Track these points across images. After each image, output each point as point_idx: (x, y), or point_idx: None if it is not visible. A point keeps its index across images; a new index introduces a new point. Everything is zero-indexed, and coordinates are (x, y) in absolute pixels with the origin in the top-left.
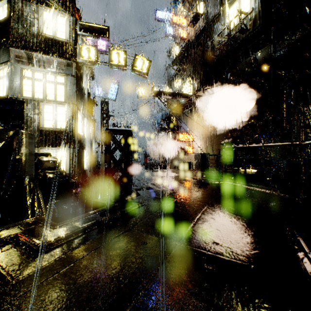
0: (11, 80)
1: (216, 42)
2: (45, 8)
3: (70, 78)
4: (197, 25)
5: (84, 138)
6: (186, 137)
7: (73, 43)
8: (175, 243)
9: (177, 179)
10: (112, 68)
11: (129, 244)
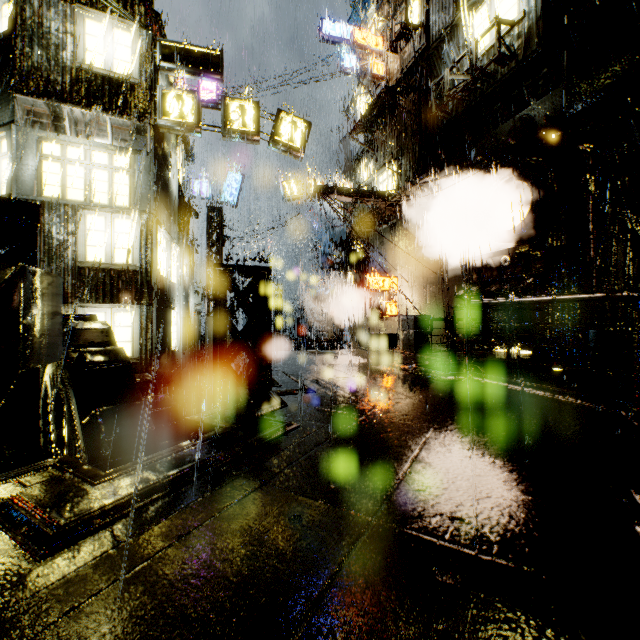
0: (17, 163)
1: (447, 84)
2: (90, 11)
3: (142, 159)
4: (406, 50)
5: (171, 285)
6: (385, 283)
7: (148, 84)
8: (366, 518)
9: (366, 371)
10: (230, 139)
11: (262, 522)
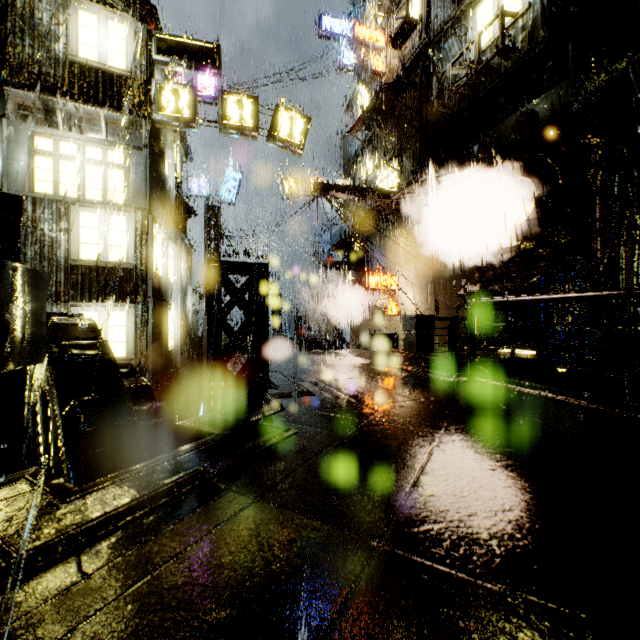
0: (8, 158)
1: (449, 78)
2: (83, 2)
3: (137, 154)
4: (407, 46)
5: (167, 284)
6: (385, 282)
7: (143, 78)
8: (371, 543)
9: (367, 372)
10: (227, 134)
11: (253, 548)
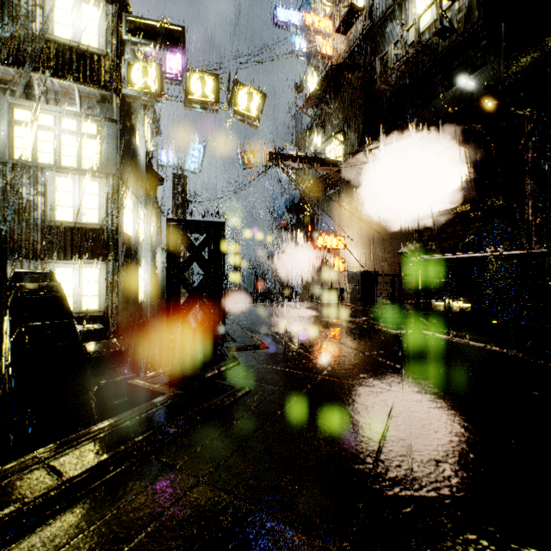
0: None
1: (391, 58)
2: None
3: (109, 125)
4: (352, 31)
5: (138, 243)
6: (332, 242)
7: (114, 56)
8: None
9: (318, 324)
10: (191, 108)
11: None
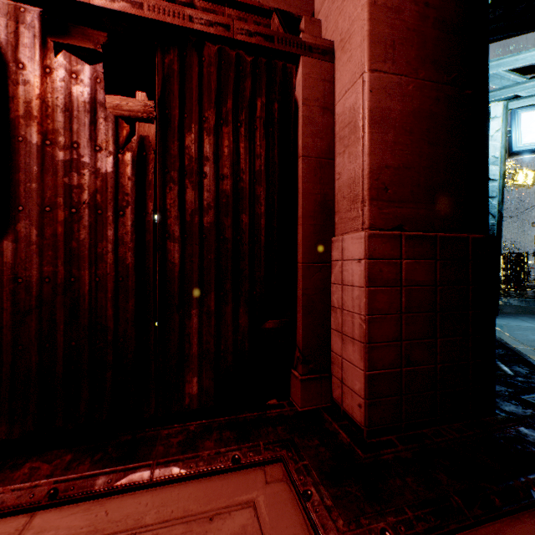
0: None
1: None
2: None
3: None
4: None
5: None
6: None
7: None
8: None
9: None
10: None
11: None
